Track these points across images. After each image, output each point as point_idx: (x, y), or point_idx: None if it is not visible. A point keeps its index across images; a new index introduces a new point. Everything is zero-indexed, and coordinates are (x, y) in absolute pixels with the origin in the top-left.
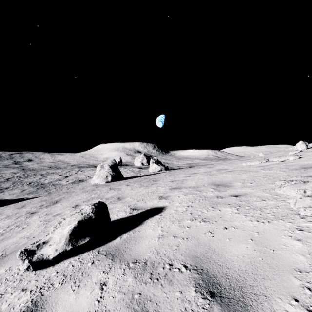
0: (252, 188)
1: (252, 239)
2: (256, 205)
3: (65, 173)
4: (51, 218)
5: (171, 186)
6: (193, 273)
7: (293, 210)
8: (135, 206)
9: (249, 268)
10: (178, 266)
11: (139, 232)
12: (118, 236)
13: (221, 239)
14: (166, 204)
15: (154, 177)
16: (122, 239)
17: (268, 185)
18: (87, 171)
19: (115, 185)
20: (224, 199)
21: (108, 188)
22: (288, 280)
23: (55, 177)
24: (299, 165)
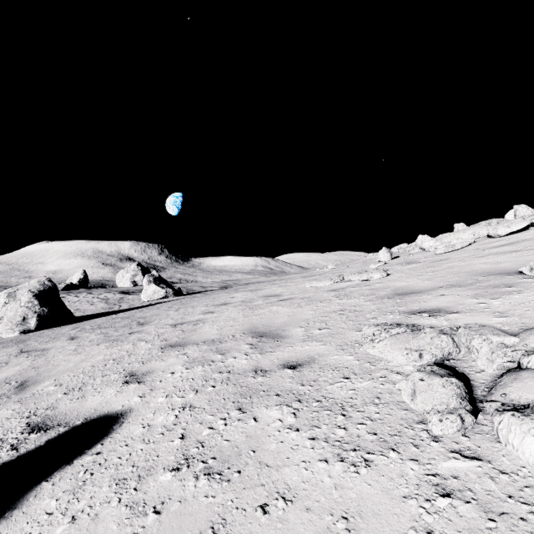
0: (324, 342)
1: None
2: (333, 397)
3: None
4: None
5: (167, 339)
6: None
7: (410, 411)
8: (46, 414)
9: None
10: None
11: None
12: None
13: None
14: (132, 402)
15: (144, 314)
16: None
17: (350, 332)
18: None
19: (43, 338)
20: (268, 378)
21: (18, 350)
22: None
23: None
24: (390, 288)
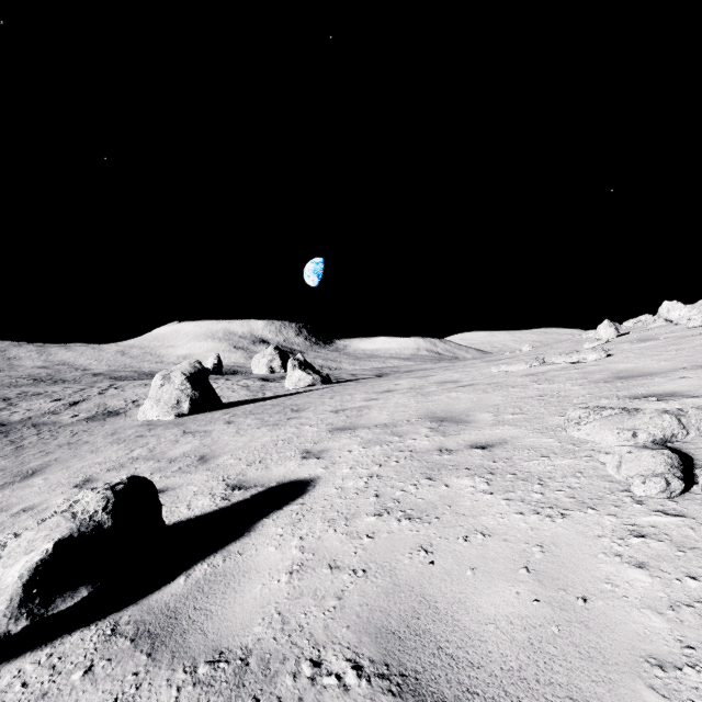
0: (517, 426)
1: (528, 566)
2: (529, 471)
3: (70, 395)
4: (5, 520)
5: (333, 424)
6: (377, 692)
7: (615, 482)
8: (240, 479)
9: (529, 664)
10: (336, 667)
11: (239, 558)
12: (182, 572)
13: (452, 569)
14: (318, 472)
15: (295, 402)
16: (189, 582)
17: (551, 417)
18: (133, 388)
19: (199, 422)
20: (454, 456)
21: (181, 431)
22: (635, 700)
23: (42, 406)
24: (610, 371)
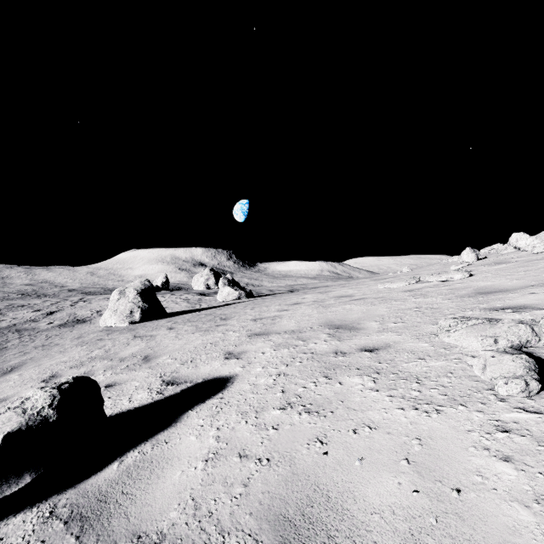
0: (399, 333)
1: (408, 458)
2: (408, 371)
3: (48, 307)
4: None
5: (251, 330)
6: None
7: (480, 382)
8: (173, 376)
9: None
10: None
11: (165, 446)
12: (116, 459)
13: (343, 459)
14: (236, 370)
15: (224, 312)
16: (121, 467)
17: (426, 326)
18: (98, 301)
19: (147, 328)
20: (347, 358)
21: (132, 335)
22: None
23: (25, 315)
24: (472, 287)
